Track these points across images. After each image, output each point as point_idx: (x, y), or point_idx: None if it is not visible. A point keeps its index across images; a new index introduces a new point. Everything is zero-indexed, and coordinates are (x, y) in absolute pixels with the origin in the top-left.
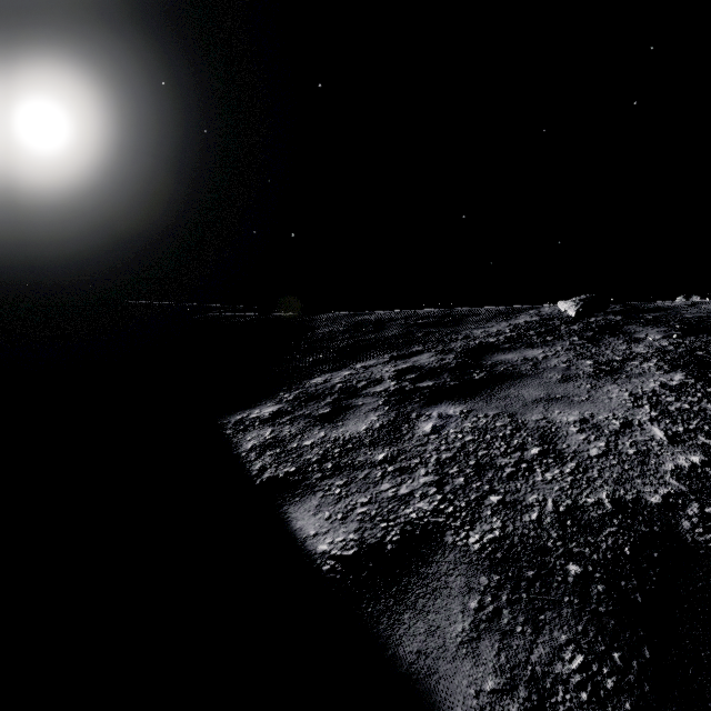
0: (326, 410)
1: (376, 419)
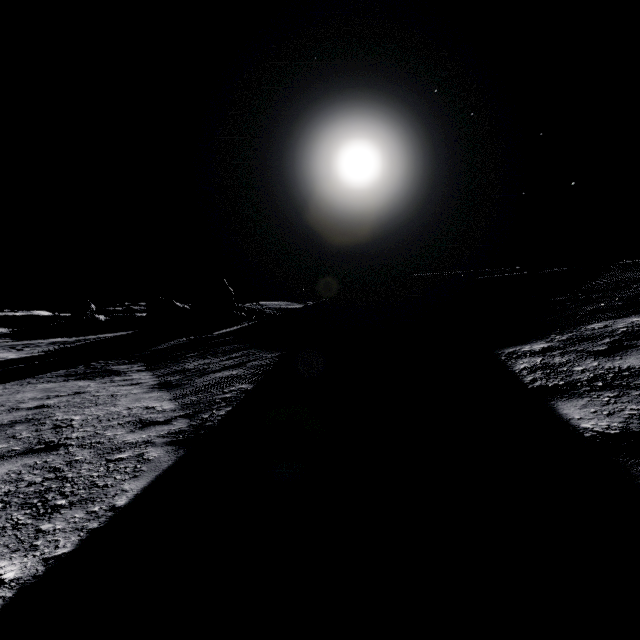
0: (601, 348)
1: None
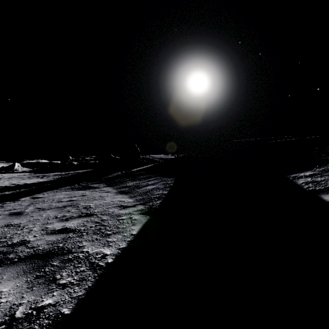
0: None
1: None
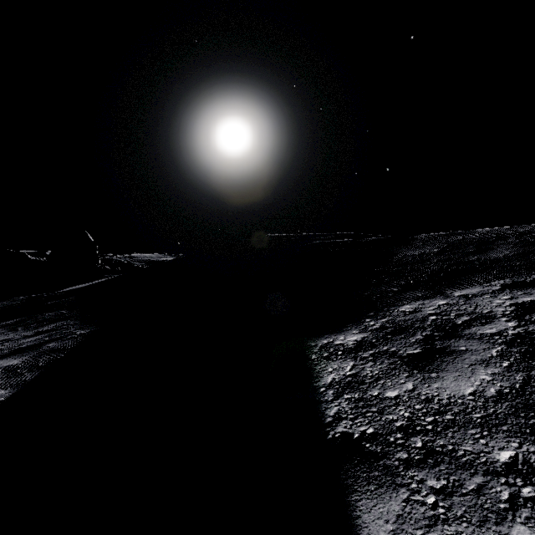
0: (414, 350)
1: (488, 379)
